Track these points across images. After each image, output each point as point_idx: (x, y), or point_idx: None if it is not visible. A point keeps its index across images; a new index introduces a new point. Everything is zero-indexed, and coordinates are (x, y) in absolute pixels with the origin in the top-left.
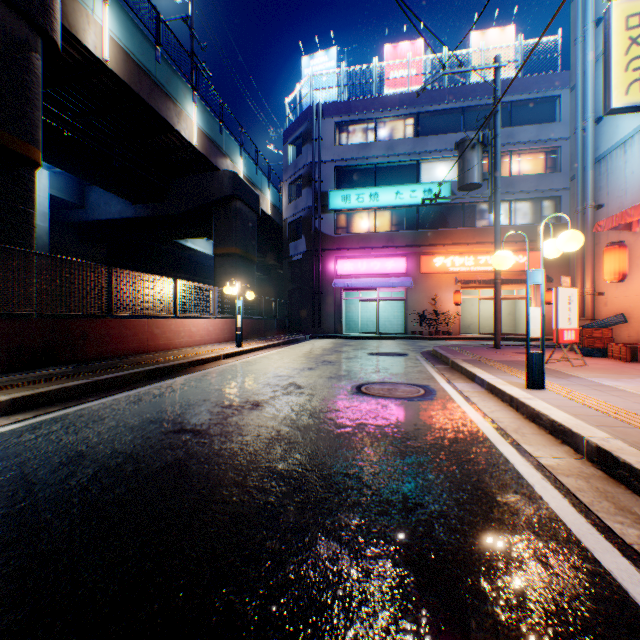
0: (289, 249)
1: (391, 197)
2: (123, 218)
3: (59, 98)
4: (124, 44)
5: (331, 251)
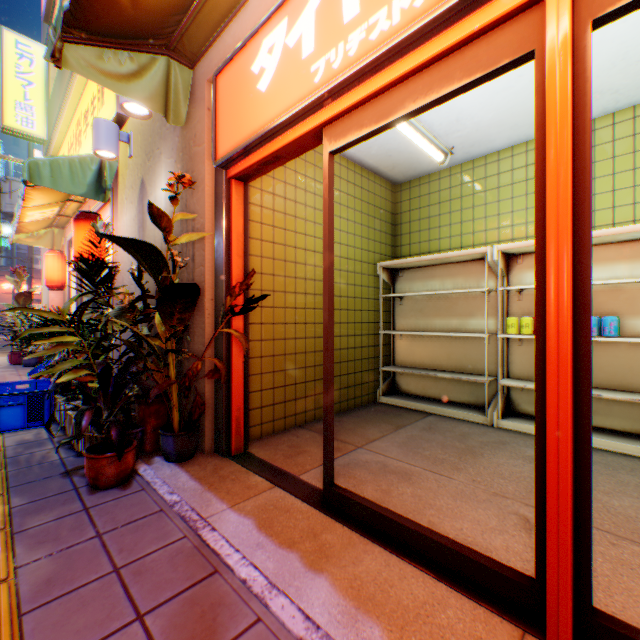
0: None
1: None
2: None
3: None
4: None
5: None
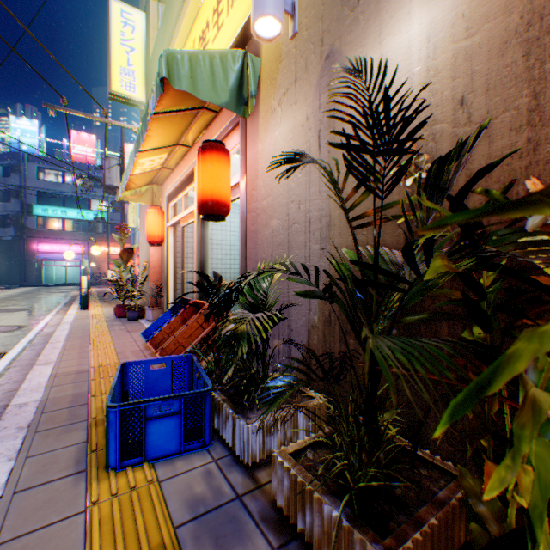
0: None
1: (76, 214)
2: None
3: None
4: None
5: (35, 238)
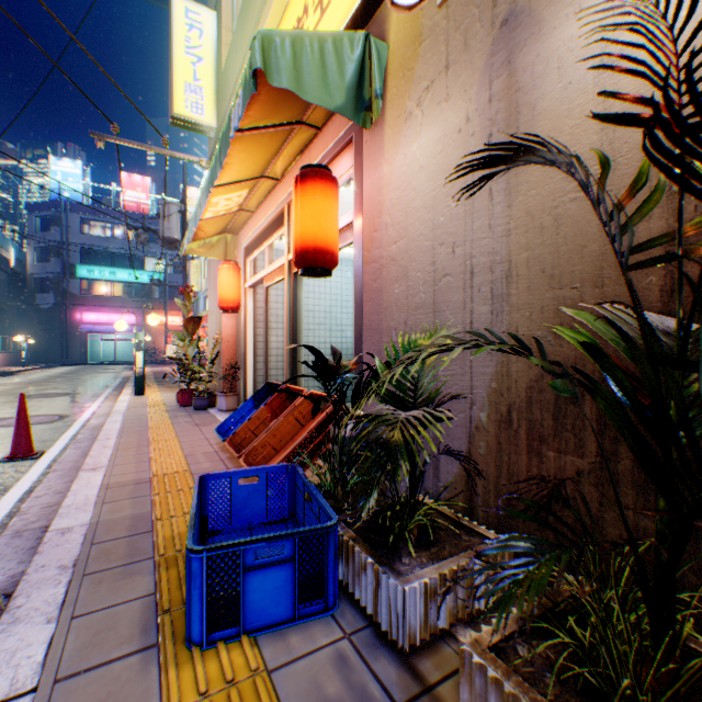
0: (37, 298)
1: (127, 276)
2: None
3: None
4: None
5: (79, 306)
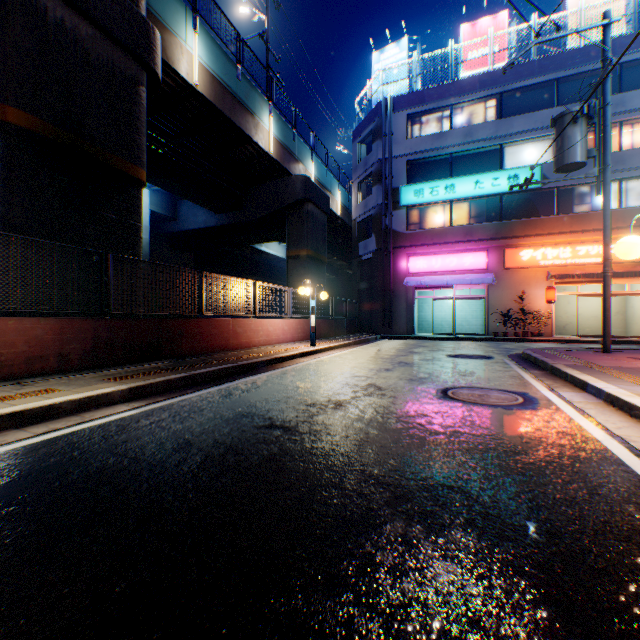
0: (358, 248)
1: (469, 187)
2: (207, 227)
3: (158, 124)
4: (210, 67)
5: (402, 248)
